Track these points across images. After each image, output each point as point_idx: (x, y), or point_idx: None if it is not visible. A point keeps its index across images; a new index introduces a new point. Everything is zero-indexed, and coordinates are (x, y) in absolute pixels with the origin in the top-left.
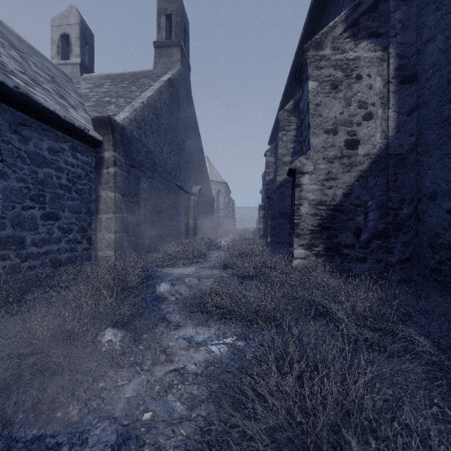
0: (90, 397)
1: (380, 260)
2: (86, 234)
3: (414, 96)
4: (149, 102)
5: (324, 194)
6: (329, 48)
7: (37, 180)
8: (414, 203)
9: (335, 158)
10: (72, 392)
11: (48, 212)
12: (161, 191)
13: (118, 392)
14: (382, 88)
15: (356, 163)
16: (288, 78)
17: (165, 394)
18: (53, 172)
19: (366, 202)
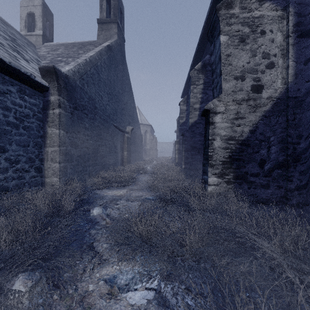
0: None
1: (281, 186)
2: (34, 164)
3: (309, 48)
4: (91, 60)
5: (234, 131)
6: (238, 8)
7: None
8: (309, 138)
9: (242, 100)
10: None
11: None
12: (101, 129)
13: None
14: (282, 41)
15: (260, 105)
16: (197, 47)
17: None
18: (0, 110)
19: (268, 138)
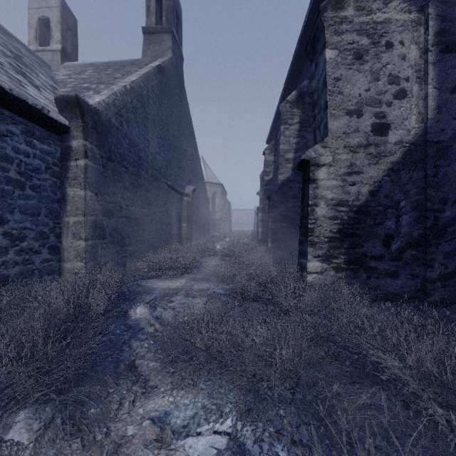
0: None
1: (416, 275)
2: (47, 241)
3: None
4: (133, 87)
5: (345, 192)
6: (352, 8)
7: None
8: None
9: (359, 146)
10: None
11: None
12: (148, 190)
13: None
14: (418, 59)
15: (385, 153)
16: (290, 68)
17: None
18: None
19: (398, 202)
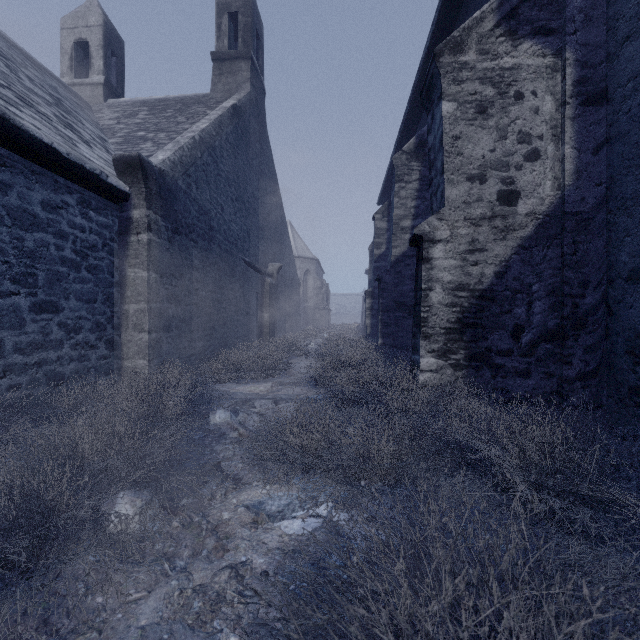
0: (76, 627)
1: (552, 374)
2: (104, 334)
3: (602, 125)
4: (203, 138)
5: (466, 274)
6: (474, 52)
7: (24, 251)
8: (602, 287)
9: (482, 218)
10: (46, 616)
11: (43, 300)
12: (222, 270)
13: (128, 614)
14: (554, 112)
15: (514, 227)
16: (407, 106)
17: (209, 618)
18: (51, 239)
19: (529, 286)
